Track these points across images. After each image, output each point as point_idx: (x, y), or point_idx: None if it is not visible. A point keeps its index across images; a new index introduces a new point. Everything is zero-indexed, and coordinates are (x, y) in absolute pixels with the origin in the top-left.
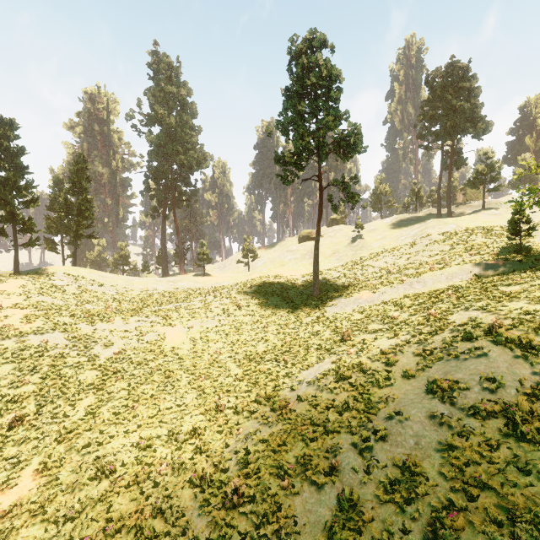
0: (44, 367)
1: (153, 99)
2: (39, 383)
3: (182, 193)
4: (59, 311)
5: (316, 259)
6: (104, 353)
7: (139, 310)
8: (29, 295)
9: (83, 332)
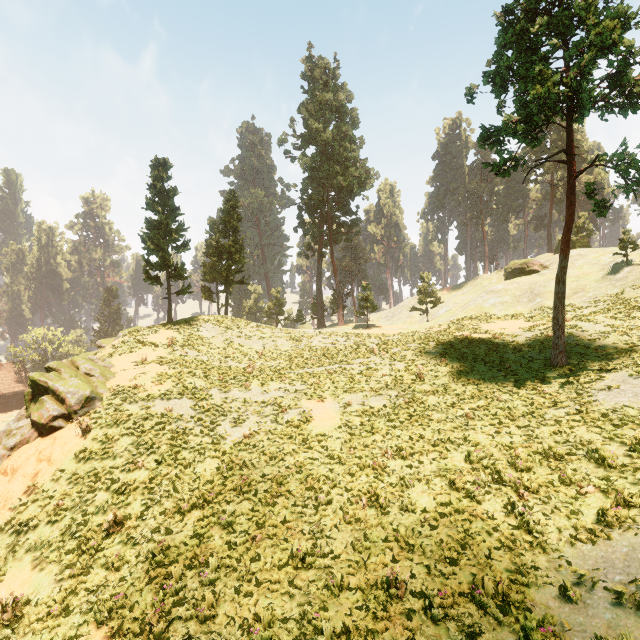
0: (162, 446)
1: (306, 114)
2: (151, 469)
3: (340, 224)
4: (193, 370)
5: (561, 301)
6: (231, 434)
7: (283, 372)
8: (175, 348)
9: (212, 401)
